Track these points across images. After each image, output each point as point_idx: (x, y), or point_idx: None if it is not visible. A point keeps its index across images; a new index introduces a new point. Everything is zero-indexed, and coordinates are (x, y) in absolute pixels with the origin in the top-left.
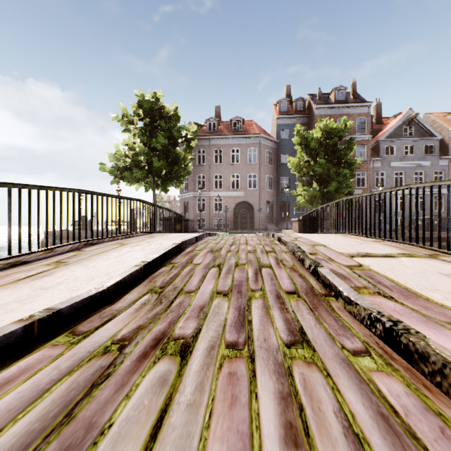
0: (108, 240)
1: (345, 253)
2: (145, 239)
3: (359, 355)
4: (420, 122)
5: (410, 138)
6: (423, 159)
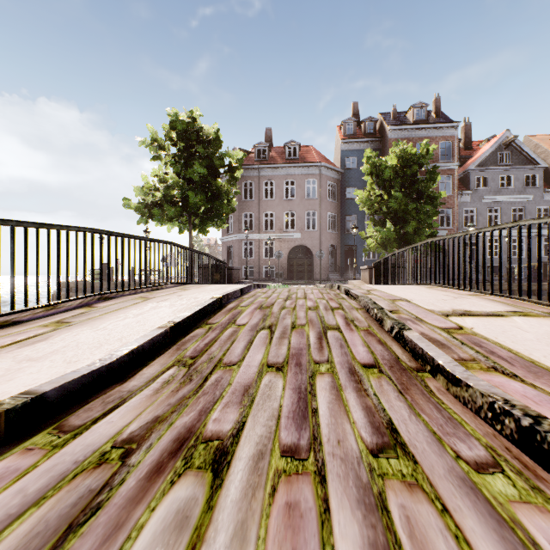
0: (129, 293)
1: (437, 310)
2: (176, 291)
3: (486, 471)
4: (519, 146)
5: (507, 166)
6: (524, 193)
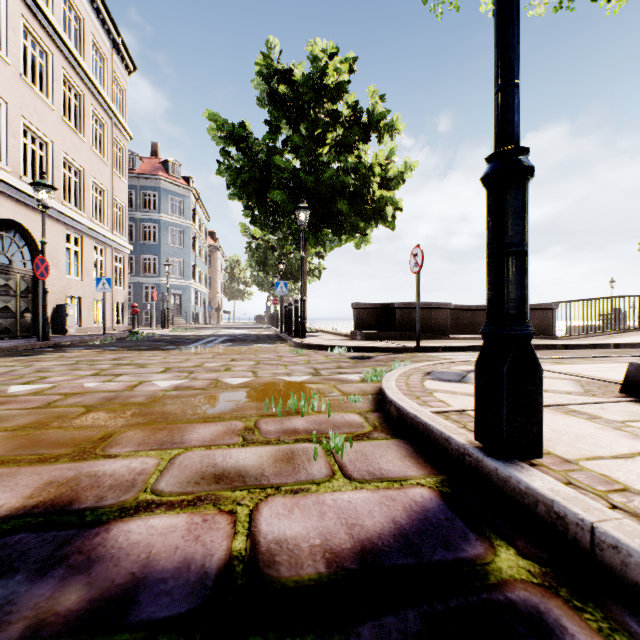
0: None
1: None
2: None
3: None
4: None
5: None
6: None
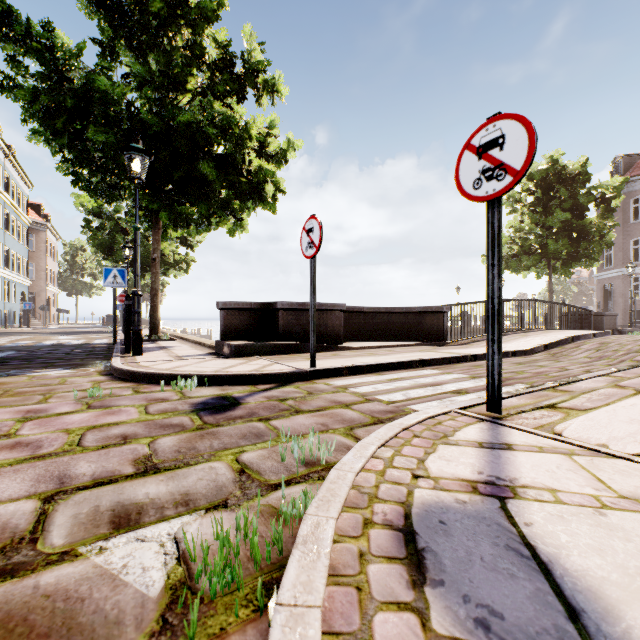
0: (512, 333)
1: None
2: (541, 333)
3: None
4: None
5: None
6: None
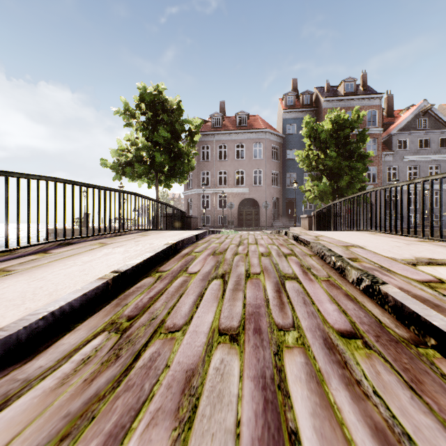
0: (92, 239)
1: (398, 258)
2: (136, 237)
3: None
4: (435, 113)
5: (425, 131)
6: (439, 153)
